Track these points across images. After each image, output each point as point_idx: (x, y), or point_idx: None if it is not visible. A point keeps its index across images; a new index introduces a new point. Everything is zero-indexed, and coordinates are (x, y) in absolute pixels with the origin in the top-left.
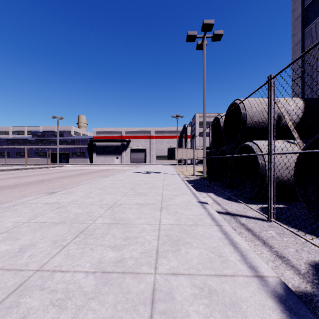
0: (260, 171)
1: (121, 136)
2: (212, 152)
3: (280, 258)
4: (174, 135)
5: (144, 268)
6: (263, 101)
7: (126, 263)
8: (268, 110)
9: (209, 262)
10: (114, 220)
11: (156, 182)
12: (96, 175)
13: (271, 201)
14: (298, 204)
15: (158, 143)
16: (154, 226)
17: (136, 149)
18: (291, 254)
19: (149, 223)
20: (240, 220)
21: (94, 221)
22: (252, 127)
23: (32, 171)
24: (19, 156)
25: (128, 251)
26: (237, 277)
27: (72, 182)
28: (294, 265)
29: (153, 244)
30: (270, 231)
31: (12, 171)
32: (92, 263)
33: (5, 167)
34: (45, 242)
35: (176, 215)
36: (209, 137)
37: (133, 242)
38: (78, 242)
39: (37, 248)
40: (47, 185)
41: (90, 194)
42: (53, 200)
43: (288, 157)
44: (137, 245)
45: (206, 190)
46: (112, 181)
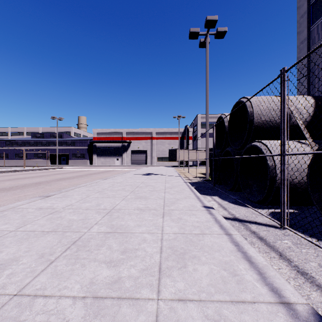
0: (269, 173)
1: (121, 137)
2: (215, 153)
3: (302, 275)
4: (175, 136)
5: (145, 291)
6: (271, 99)
7: (123, 284)
8: (281, 107)
9: (222, 283)
10: (112, 228)
11: (157, 184)
12: (96, 177)
13: (284, 206)
14: (310, 208)
15: (159, 145)
16: (156, 235)
17: (137, 150)
18: (314, 270)
19: (150, 232)
20: (251, 227)
21: (89, 229)
22: (260, 127)
23: (30, 173)
24: (18, 158)
25: (126, 268)
26: (258, 304)
27: (70, 185)
28: (321, 285)
29: (155, 258)
30: (285, 240)
31: (10, 172)
32: (83, 285)
33: (2, 169)
34: (30, 257)
35: (180, 222)
36: (210, 138)
37: (132, 256)
38: (68, 256)
39: (20, 265)
40: (44, 188)
41: (87, 198)
42: (47, 205)
43: (300, 158)
44: (136, 260)
45: (210, 193)
46: (111, 184)
